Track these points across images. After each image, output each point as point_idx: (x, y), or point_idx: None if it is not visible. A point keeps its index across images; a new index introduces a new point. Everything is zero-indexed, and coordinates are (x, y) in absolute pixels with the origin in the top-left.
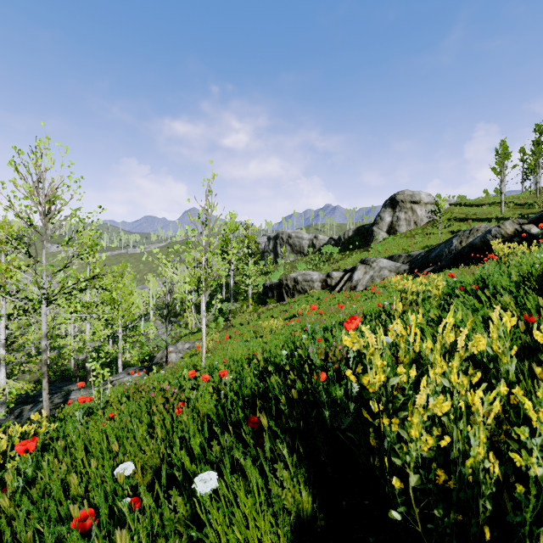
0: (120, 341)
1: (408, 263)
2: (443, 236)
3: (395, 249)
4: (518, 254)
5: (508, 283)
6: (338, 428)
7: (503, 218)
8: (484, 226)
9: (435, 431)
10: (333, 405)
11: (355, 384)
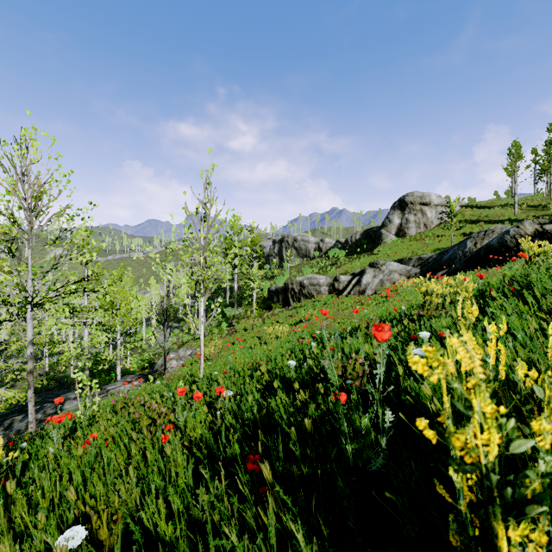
0: (118, 347)
1: (419, 266)
2: (454, 238)
3: (405, 252)
4: (550, 254)
5: None
6: (363, 468)
7: (517, 220)
8: (499, 227)
9: None
10: (356, 436)
11: (388, 413)
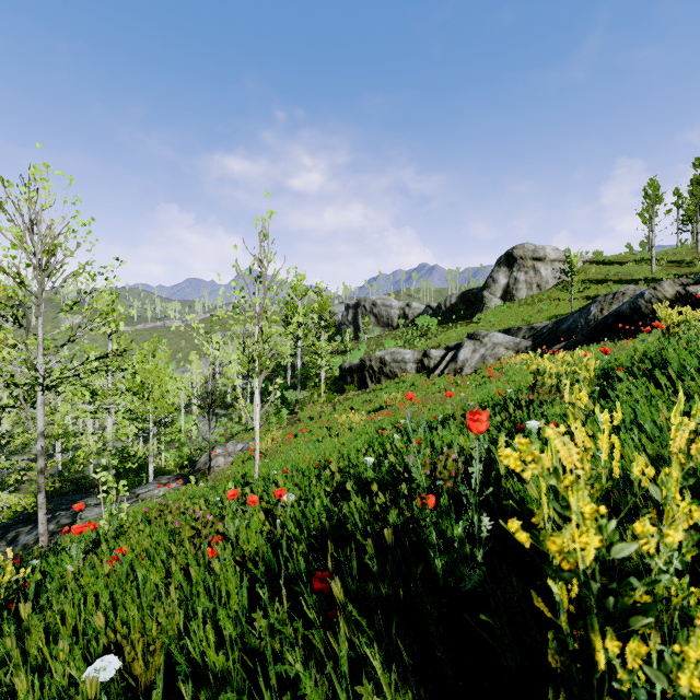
0: (150, 441)
1: (531, 338)
2: (575, 303)
3: (513, 320)
4: (693, 323)
5: (697, 361)
6: (456, 588)
7: (654, 279)
8: (632, 289)
9: None
10: (447, 549)
11: (486, 520)
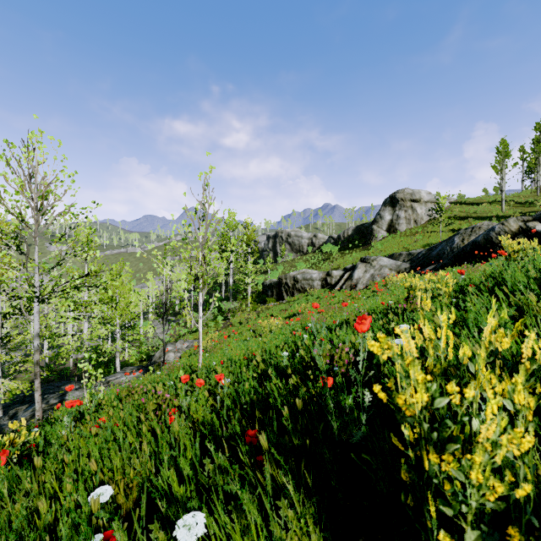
0: (117, 340)
1: (409, 261)
2: (443, 234)
3: (395, 248)
4: (528, 251)
5: (526, 280)
6: (347, 442)
7: (504, 216)
8: (486, 224)
9: (507, 479)
10: (341, 415)
11: (367, 393)
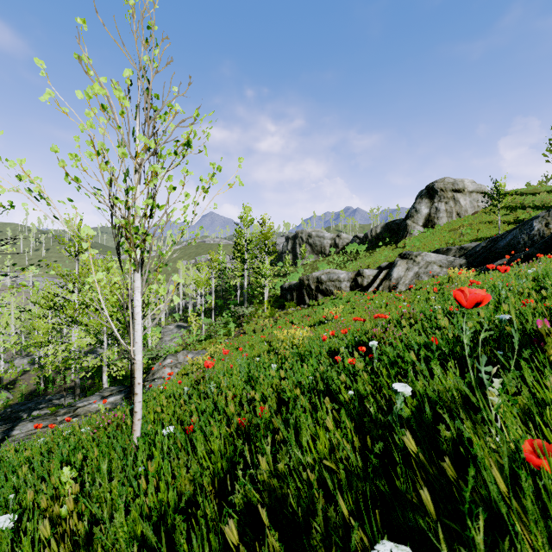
0: (104, 351)
1: (463, 257)
2: (496, 227)
3: (437, 244)
4: None
5: None
6: None
7: None
8: None
9: None
10: None
11: None
